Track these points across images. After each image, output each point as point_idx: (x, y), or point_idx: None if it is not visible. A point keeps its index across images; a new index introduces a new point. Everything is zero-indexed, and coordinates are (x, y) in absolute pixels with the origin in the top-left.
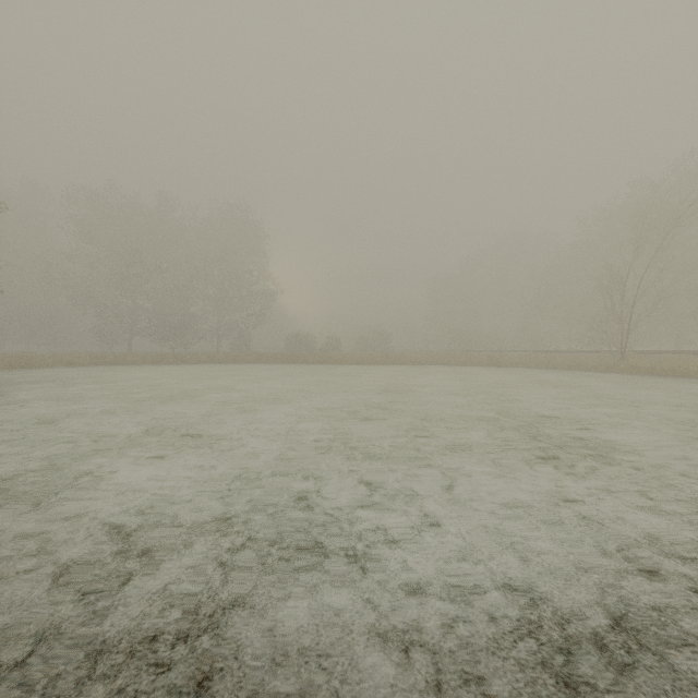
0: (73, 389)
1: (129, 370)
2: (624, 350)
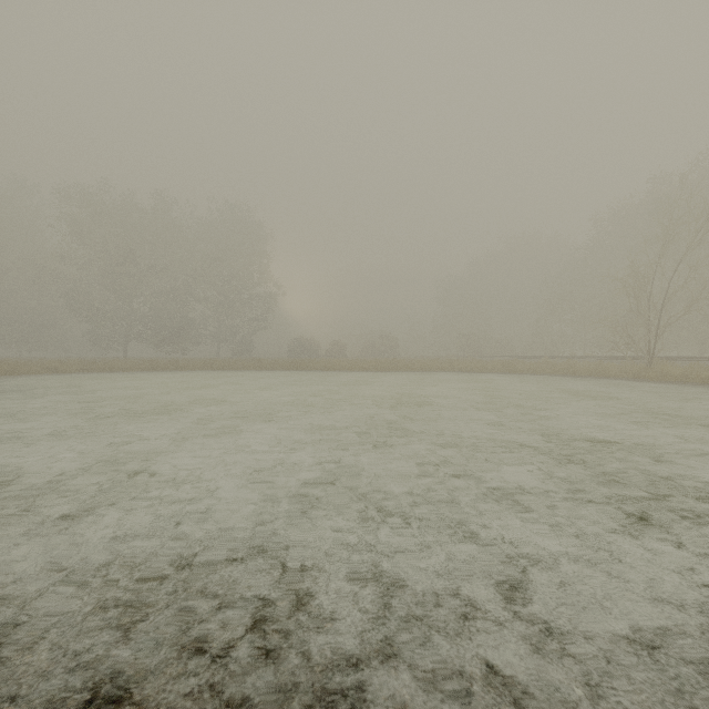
0: (38, 402)
1: (116, 377)
2: (652, 356)
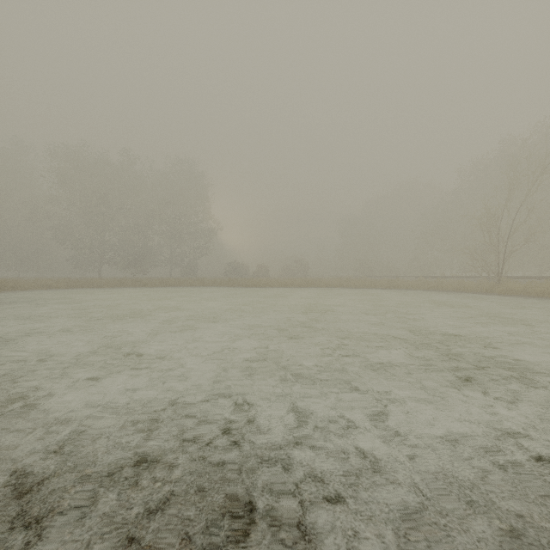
0: (43, 309)
1: (96, 292)
2: (500, 276)
